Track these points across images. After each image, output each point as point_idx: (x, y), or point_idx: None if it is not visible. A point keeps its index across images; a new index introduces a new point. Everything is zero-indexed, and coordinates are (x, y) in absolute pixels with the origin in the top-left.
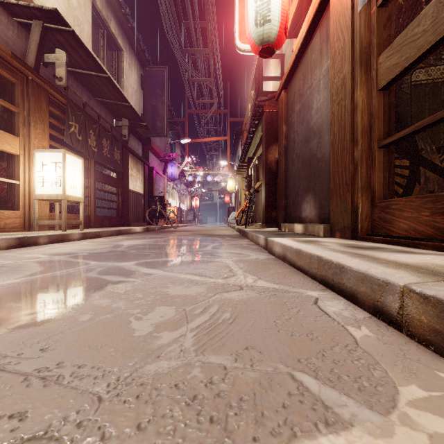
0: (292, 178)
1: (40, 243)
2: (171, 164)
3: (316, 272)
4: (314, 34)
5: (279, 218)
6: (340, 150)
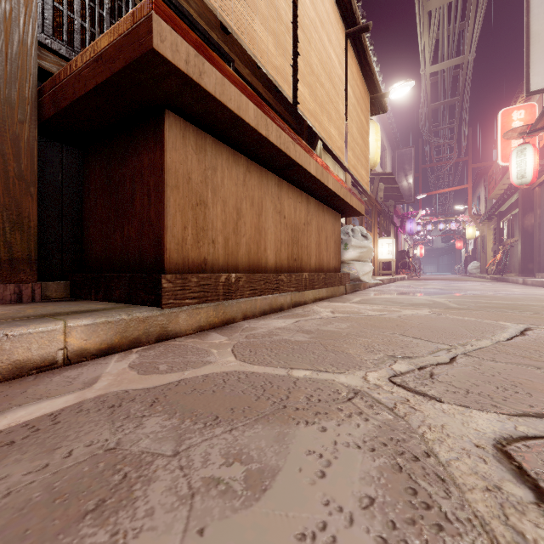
0: (543, 245)
1: (396, 281)
2: (410, 221)
3: (541, 285)
4: None
5: (534, 269)
6: None
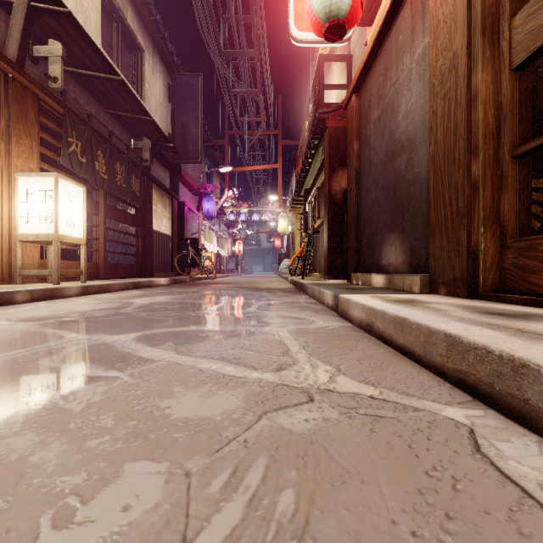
0: (367, 212)
1: (17, 301)
2: (207, 198)
3: (442, 363)
4: (402, 7)
5: (349, 266)
6: (447, 165)
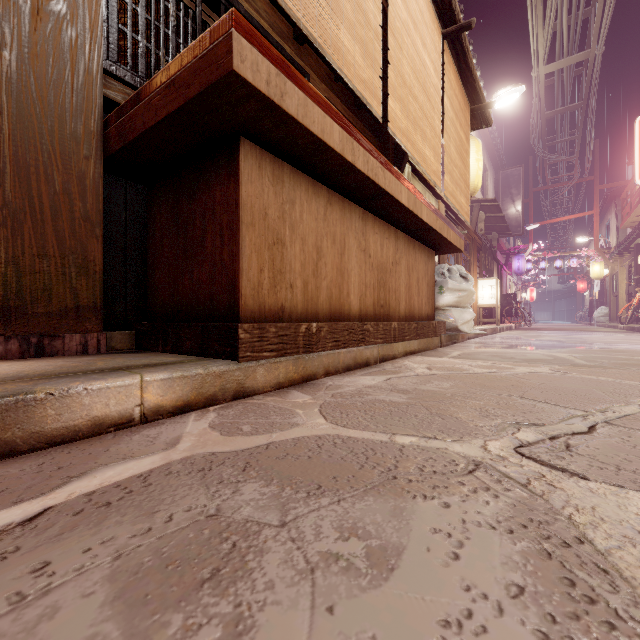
0: None
1: (501, 331)
2: (518, 257)
3: None
4: None
5: None
6: None
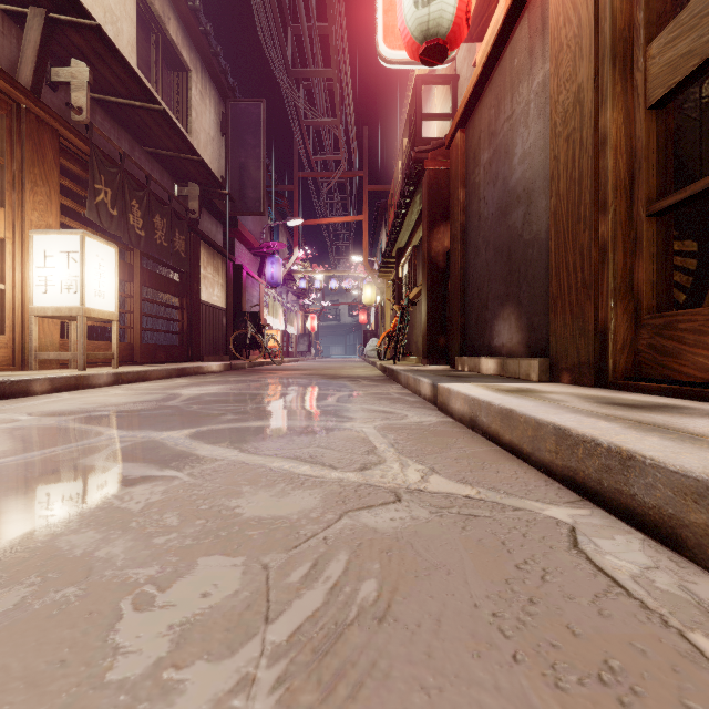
0: (475, 279)
1: (35, 391)
2: (272, 259)
3: (551, 460)
4: (518, 23)
5: (453, 347)
6: (571, 223)
